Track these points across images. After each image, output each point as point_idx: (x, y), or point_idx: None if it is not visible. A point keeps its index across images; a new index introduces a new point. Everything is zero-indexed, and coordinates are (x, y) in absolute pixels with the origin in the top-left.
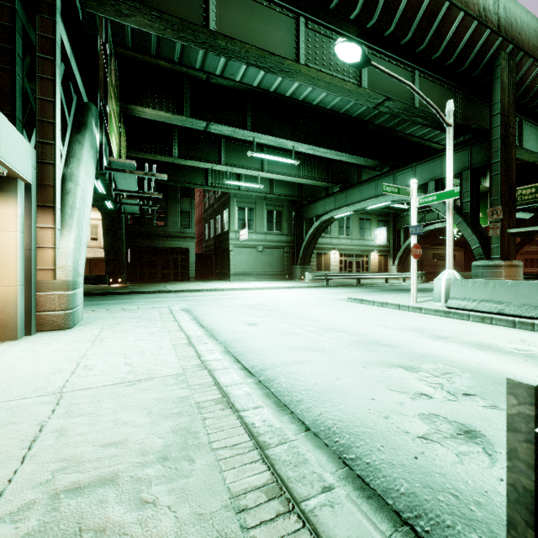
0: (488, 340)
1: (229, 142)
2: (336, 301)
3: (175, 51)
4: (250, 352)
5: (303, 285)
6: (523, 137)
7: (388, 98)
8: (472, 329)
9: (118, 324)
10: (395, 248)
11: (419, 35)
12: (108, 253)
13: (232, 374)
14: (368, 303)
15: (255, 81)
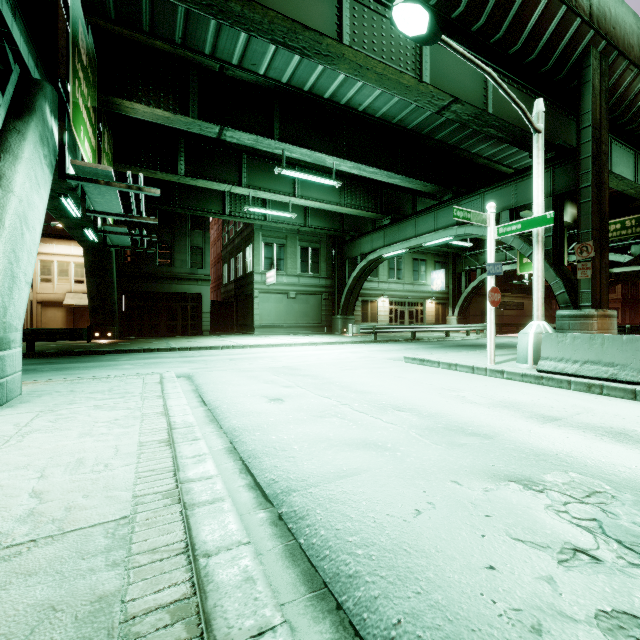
0: (617, 422)
1: (251, 158)
2: (390, 361)
3: (176, 28)
4: (267, 453)
5: (346, 340)
6: (611, 160)
7: (456, 100)
8: (584, 403)
9: (69, 404)
10: (455, 295)
11: (495, 20)
12: (93, 299)
13: (225, 516)
14: (431, 364)
15: (285, 75)
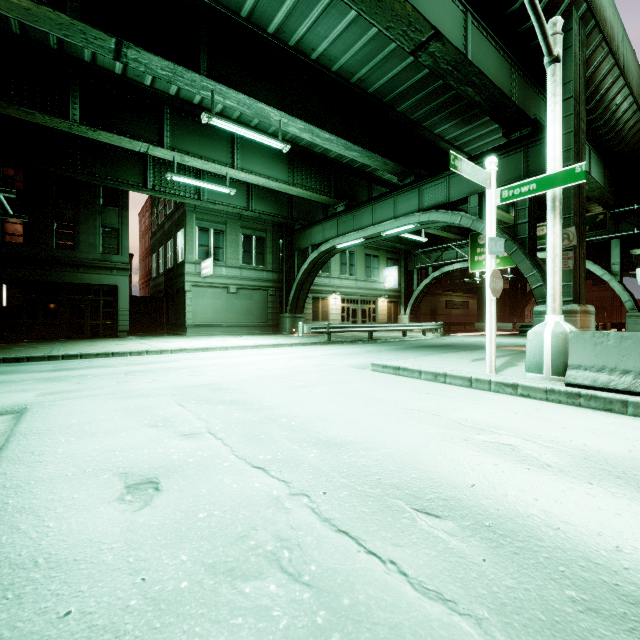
0: None
1: (177, 114)
2: (355, 371)
3: None
4: None
5: (296, 341)
6: None
7: (437, 35)
8: None
9: None
10: (407, 293)
11: None
12: None
13: None
14: (410, 373)
15: None
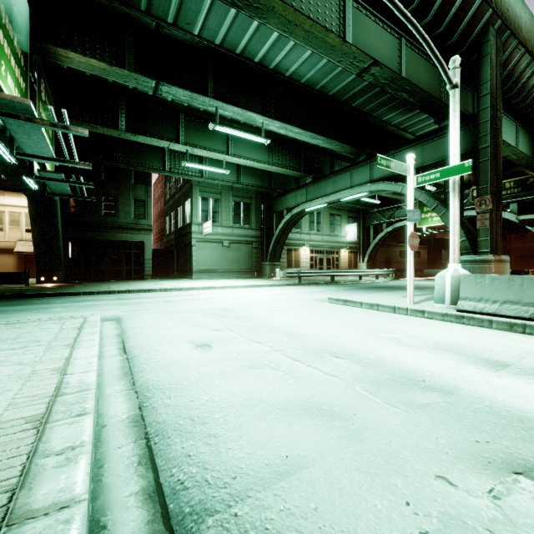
0: None
1: (188, 118)
2: (316, 302)
3: None
4: (180, 430)
5: (274, 283)
6: None
7: (376, 62)
8: (519, 344)
9: None
10: (365, 245)
11: None
12: (38, 246)
13: None
14: (354, 304)
15: (218, 36)
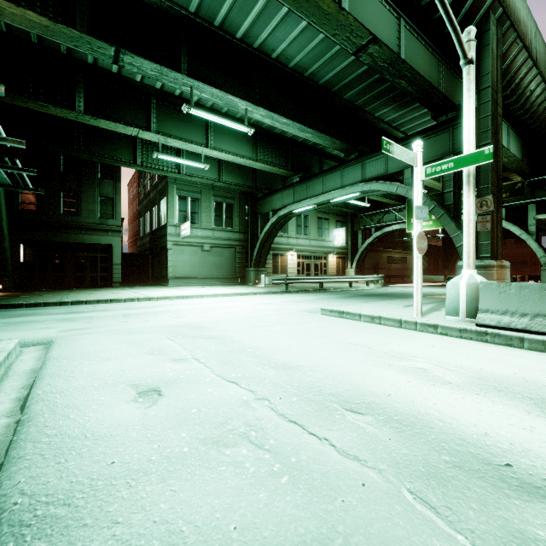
0: None
1: (161, 104)
2: (307, 314)
3: None
4: None
5: (259, 291)
6: None
7: (375, 39)
8: None
9: None
10: (353, 250)
11: None
12: None
13: None
14: (351, 316)
15: (192, 1)
